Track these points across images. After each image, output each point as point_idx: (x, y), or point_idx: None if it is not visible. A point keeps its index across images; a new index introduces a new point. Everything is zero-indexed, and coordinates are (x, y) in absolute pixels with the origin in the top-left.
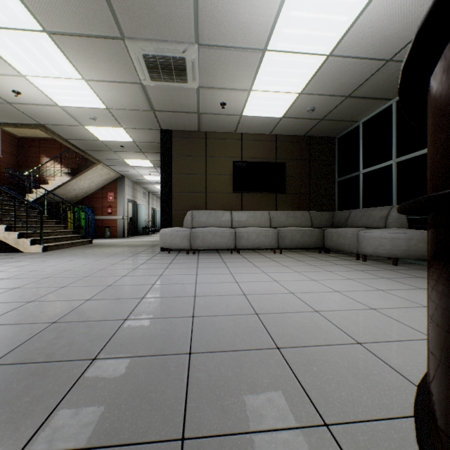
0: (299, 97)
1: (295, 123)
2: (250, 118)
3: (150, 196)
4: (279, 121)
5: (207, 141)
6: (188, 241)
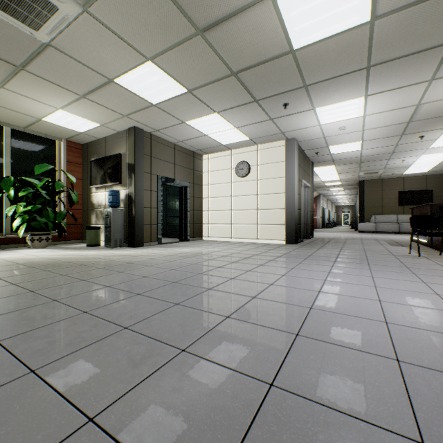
0: (432, 168)
1: (436, 172)
2: (407, 174)
3: (327, 202)
4: (425, 172)
5: (382, 183)
6: (374, 228)
